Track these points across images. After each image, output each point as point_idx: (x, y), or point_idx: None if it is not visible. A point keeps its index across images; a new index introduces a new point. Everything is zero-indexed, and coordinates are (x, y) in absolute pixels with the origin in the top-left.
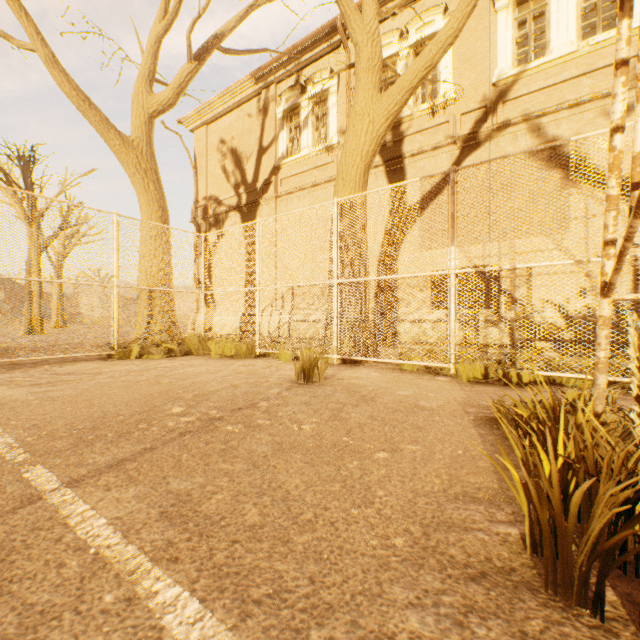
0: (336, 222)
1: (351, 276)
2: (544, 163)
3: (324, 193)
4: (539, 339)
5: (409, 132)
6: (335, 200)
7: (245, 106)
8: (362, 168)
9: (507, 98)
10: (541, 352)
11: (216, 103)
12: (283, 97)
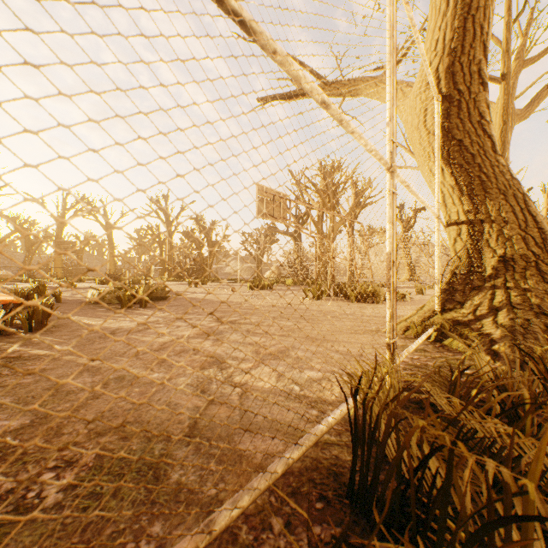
0: None
1: None
2: None
3: None
4: None
5: None
6: None
7: None
8: None
9: None
10: None
11: None
12: None
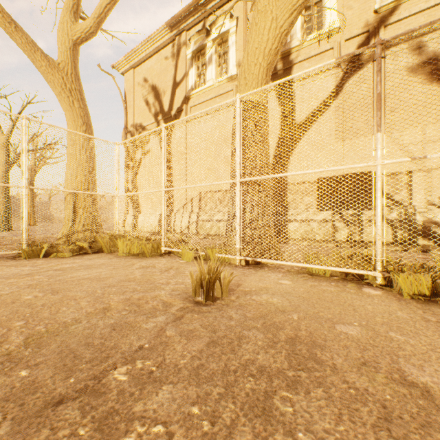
0: (239, 119)
1: (254, 175)
2: (425, 78)
3: (225, 116)
4: (422, 237)
5: (297, 60)
6: (238, 96)
7: (162, 51)
8: (264, 67)
9: (389, 22)
10: (429, 250)
11: (140, 50)
12: (192, 40)
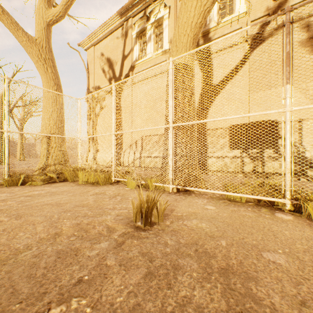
0: (171, 77)
1: (183, 121)
2: (312, 48)
3: (160, 80)
4: (310, 170)
5: (215, 37)
6: (170, 59)
7: (115, 33)
8: (191, 37)
9: (284, 7)
10: None
11: (98, 32)
12: (136, 24)
